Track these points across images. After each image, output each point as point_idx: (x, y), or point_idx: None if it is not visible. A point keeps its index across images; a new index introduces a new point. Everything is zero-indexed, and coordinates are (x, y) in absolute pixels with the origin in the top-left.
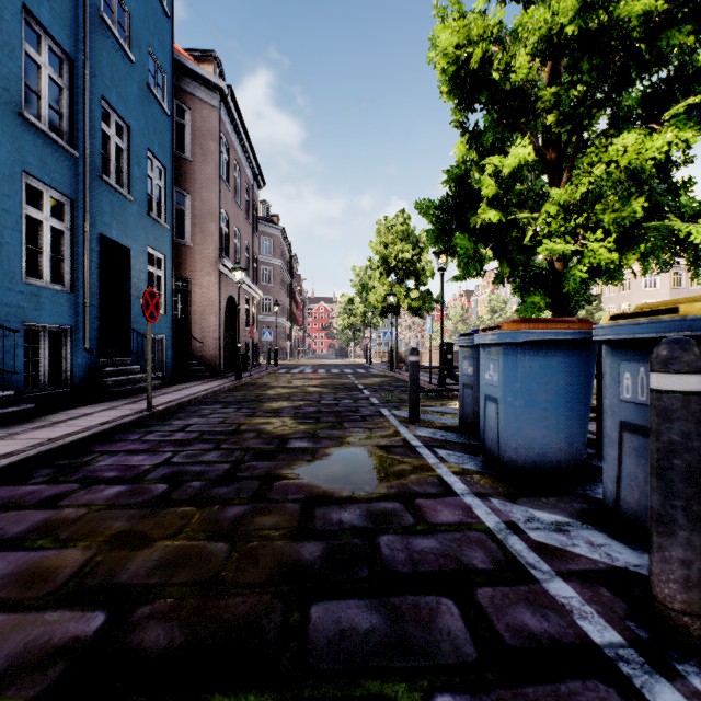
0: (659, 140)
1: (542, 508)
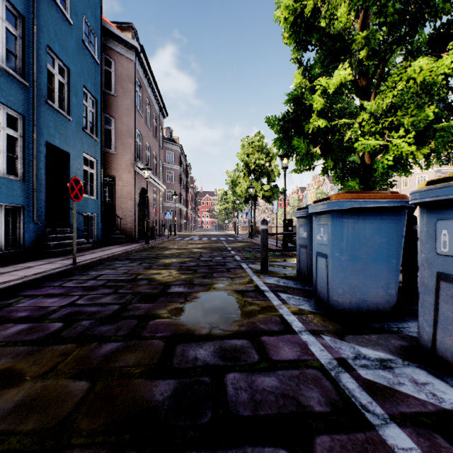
0: (448, 59)
1: (366, 345)
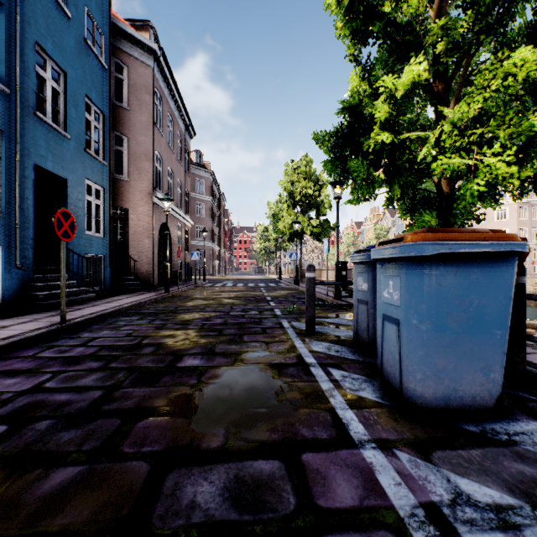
0: None
1: (467, 473)
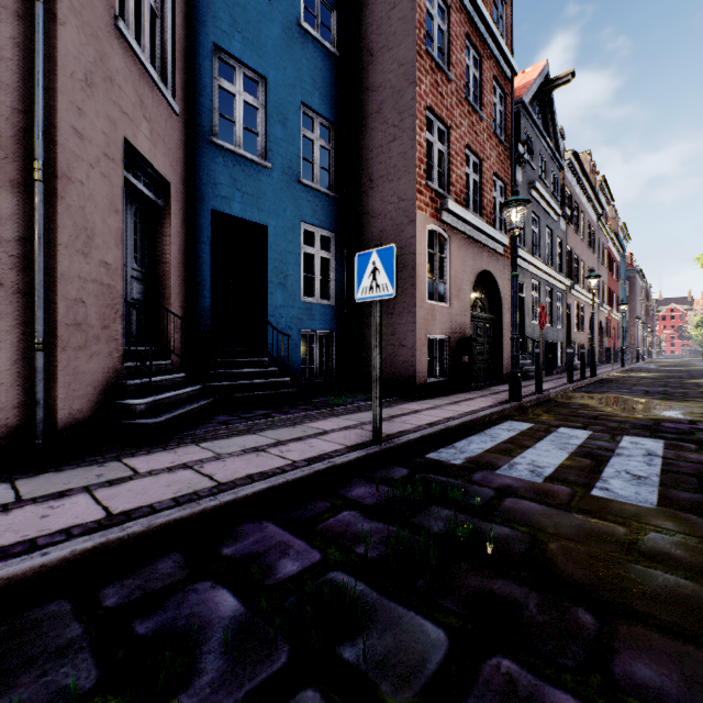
0: None
1: None
